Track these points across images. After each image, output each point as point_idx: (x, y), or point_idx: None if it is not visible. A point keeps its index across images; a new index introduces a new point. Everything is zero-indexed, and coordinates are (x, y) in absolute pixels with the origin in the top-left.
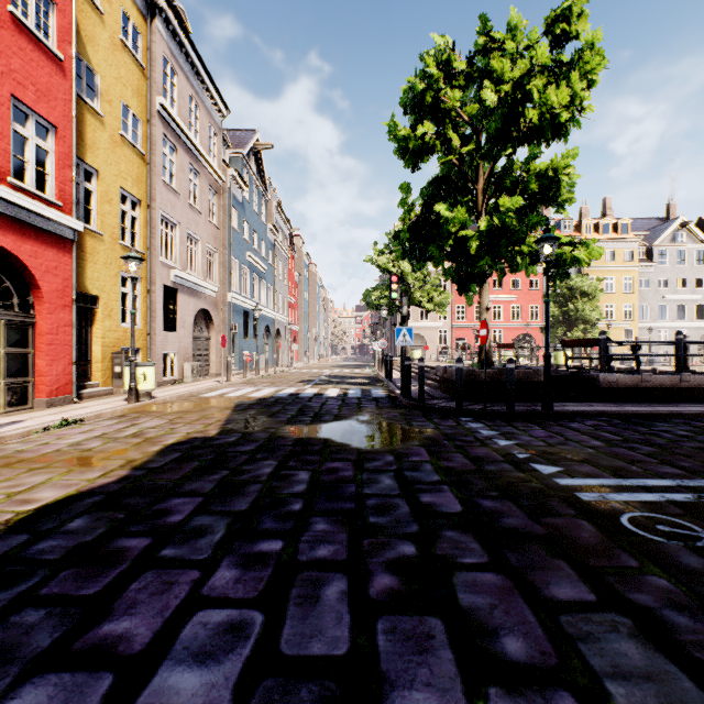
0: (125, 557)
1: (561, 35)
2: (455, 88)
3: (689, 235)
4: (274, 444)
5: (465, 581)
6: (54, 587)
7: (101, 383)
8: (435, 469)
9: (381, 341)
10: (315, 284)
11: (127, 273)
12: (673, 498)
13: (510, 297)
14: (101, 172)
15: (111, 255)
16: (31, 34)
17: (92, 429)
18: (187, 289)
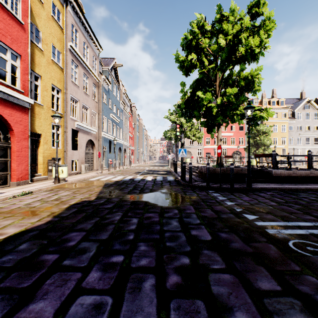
0: (45, 265)
1: (255, 13)
2: (206, 38)
3: (311, 106)
4: (121, 204)
5: (215, 278)
6: (7, 283)
7: (42, 174)
8: (197, 217)
9: (171, 154)
10: (141, 128)
11: (54, 123)
12: (313, 232)
13: (230, 134)
14: (42, 76)
15: (47, 115)
16: (9, 12)
17: (36, 196)
18: (83, 131)
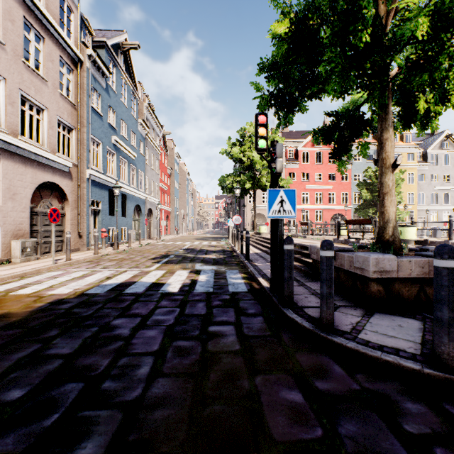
0: None
1: None
2: None
3: (451, 144)
4: None
5: None
6: None
7: None
8: None
9: (235, 217)
10: (184, 178)
11: None
12: None
13: (328, 186)
14: None
15: None
16: None
17: None
18: (20, 158)
